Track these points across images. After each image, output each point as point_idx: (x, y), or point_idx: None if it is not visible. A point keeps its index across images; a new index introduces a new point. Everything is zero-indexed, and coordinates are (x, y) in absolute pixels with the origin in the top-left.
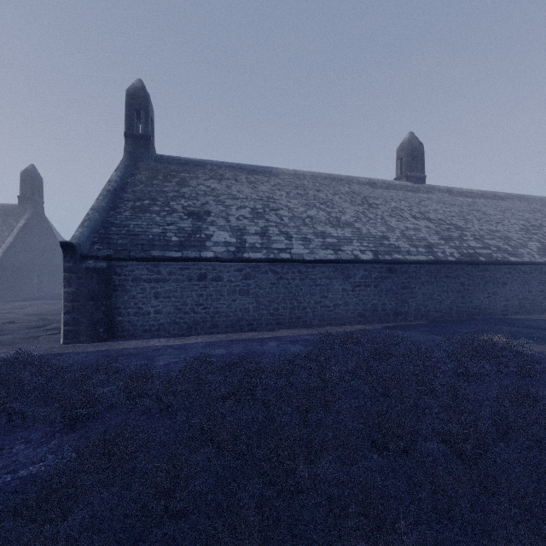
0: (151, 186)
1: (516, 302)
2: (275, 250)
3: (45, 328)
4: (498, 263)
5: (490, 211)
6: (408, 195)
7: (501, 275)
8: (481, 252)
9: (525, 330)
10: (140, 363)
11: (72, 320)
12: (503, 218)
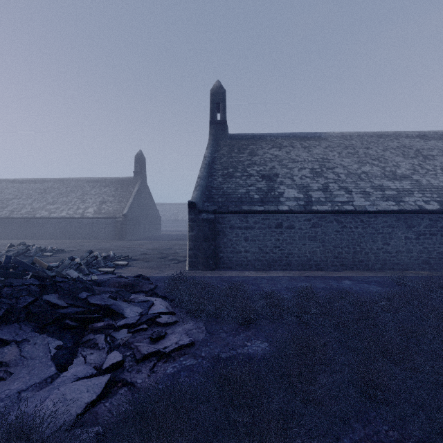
0: (231, 158)
1: None
2: (339, 203)
3: (167, 258)
4: None
5: None
6: None
7: None
8: None
9: None
10: (251, 288)
11: (194, 254)
12: None
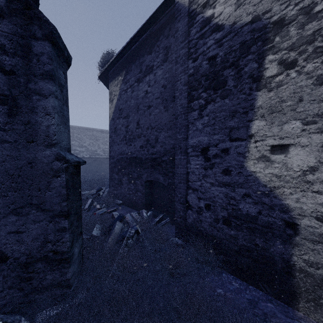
0: None
1: None
2: None
3: None
4: None
5: None
6: None
7: None
8: None
9: None
10: None
11: None
12: None
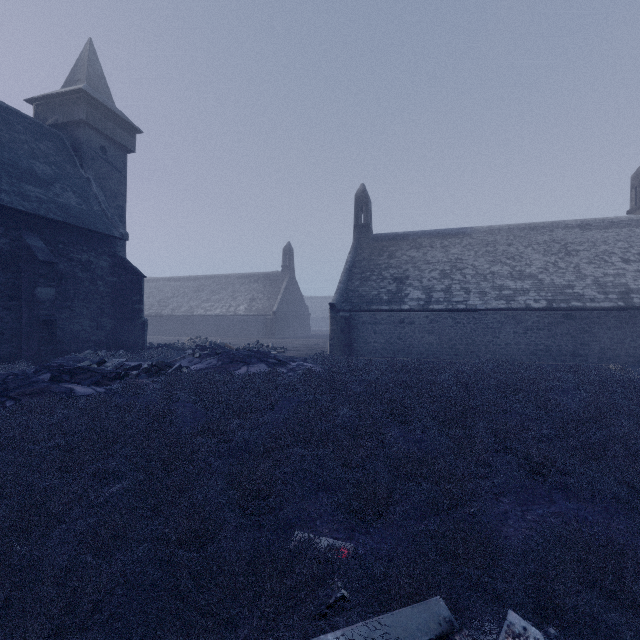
0: (370, 261)
1: None
2: (454, 302)
3: (315, 350)
4: None
5: None
6: (634, 233)
7: None
8: None
9: None
10: None
11: (333, 343)
12: None
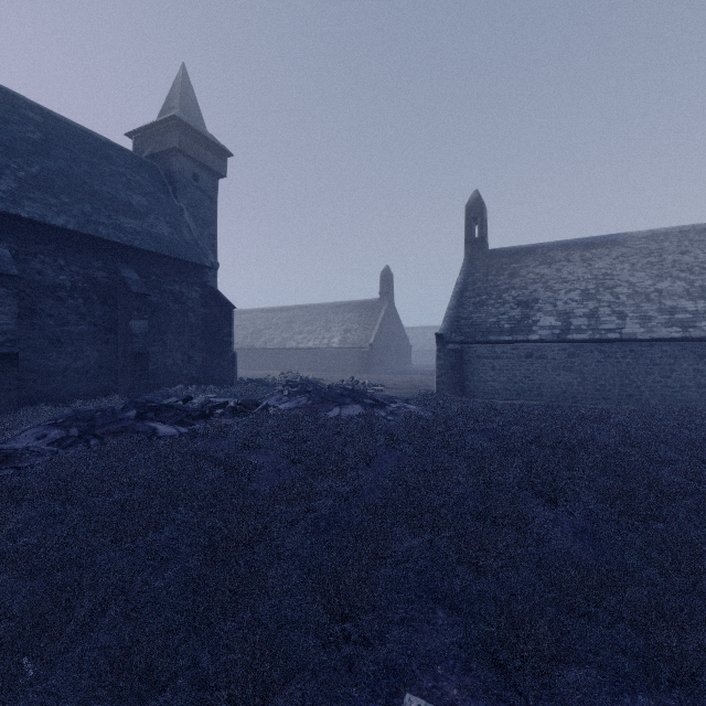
0: (486, 282)
1: None
2: (603, 331)
3: (418, 389)
4: None
5: None
6: None
7: None
8: None
9: None
10: None
11: (441, 381)
12: None
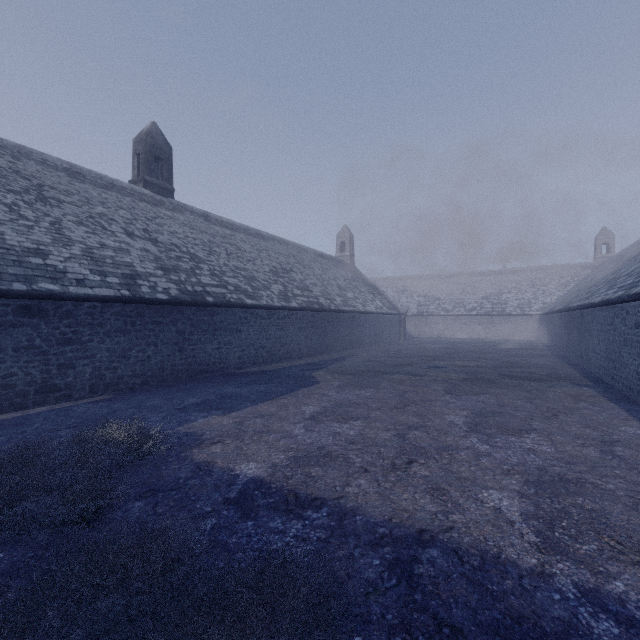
0: None
1: (253, 352)
2: None
3: None
4: (230, 305)
5: (247, 247)
6: (139, 205)
7: (235, 321)
8: (213, 291)
9: (235, 390)
10: None
11: None
12: (257, 257)
